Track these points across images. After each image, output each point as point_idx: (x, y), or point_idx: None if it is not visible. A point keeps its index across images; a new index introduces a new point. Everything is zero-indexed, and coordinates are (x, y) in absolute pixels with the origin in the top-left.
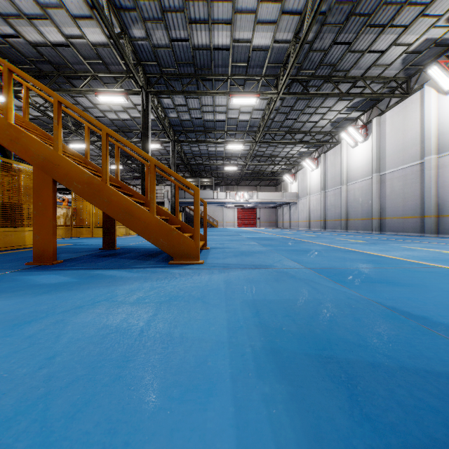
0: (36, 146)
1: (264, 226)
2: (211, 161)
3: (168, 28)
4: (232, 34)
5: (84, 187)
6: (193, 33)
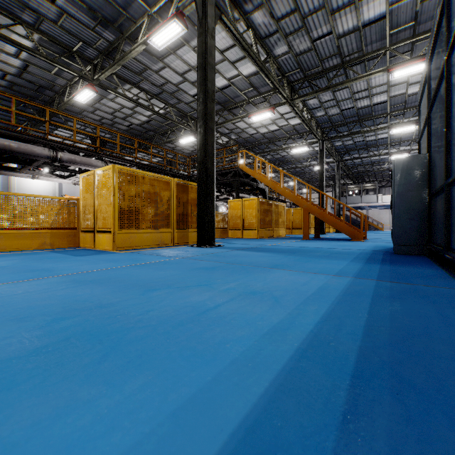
0: (303, 203)
1: None
2: (374, 166)
3: (340, 106)
4: (388, 95)
5: (319, 215)
6: (357, 103)
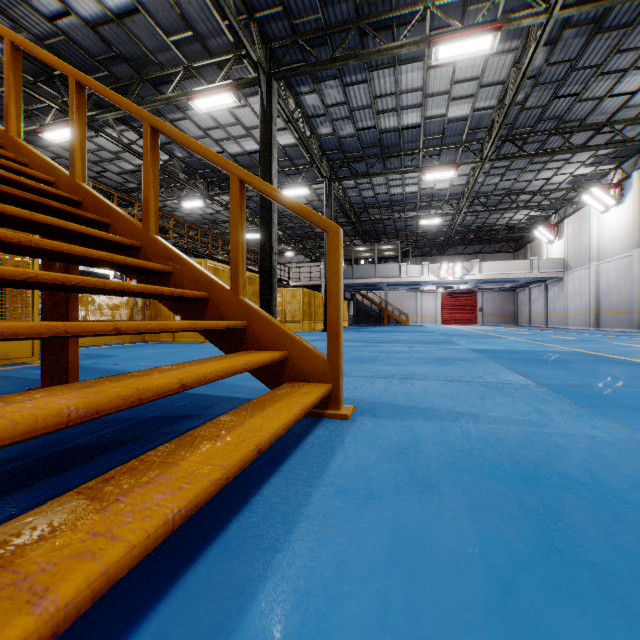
0: None
1: (490, 323)
2: (396, 213)
3: None
4: None
5: None
6: None
